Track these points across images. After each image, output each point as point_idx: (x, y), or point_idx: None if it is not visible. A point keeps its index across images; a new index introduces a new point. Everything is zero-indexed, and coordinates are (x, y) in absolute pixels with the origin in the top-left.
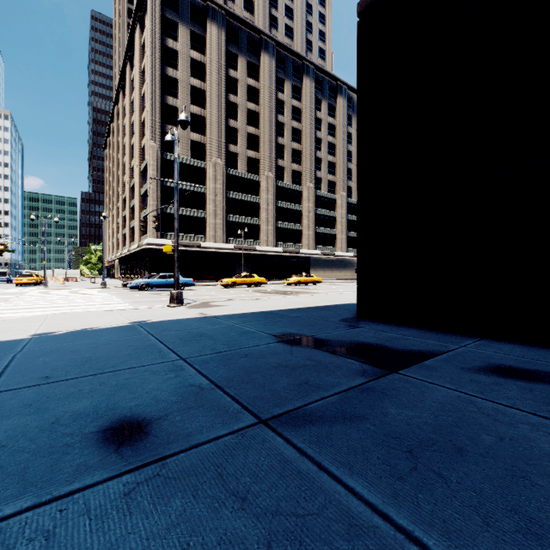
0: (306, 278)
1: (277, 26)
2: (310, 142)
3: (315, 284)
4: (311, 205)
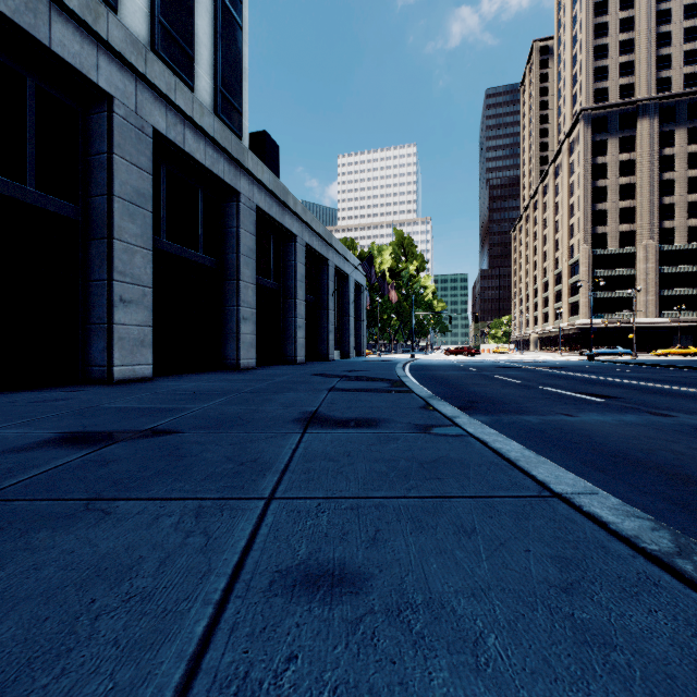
0: None
1: None
2: None
3: None
4: None
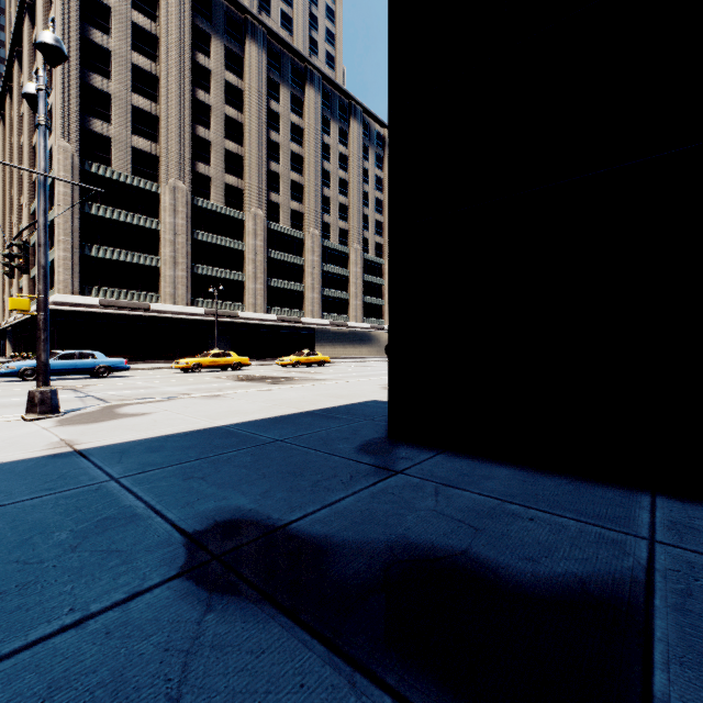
0: (308, 356)
1: (269, 9)
2: (315, 174)
3: (321, 364)
4: (316, 259)
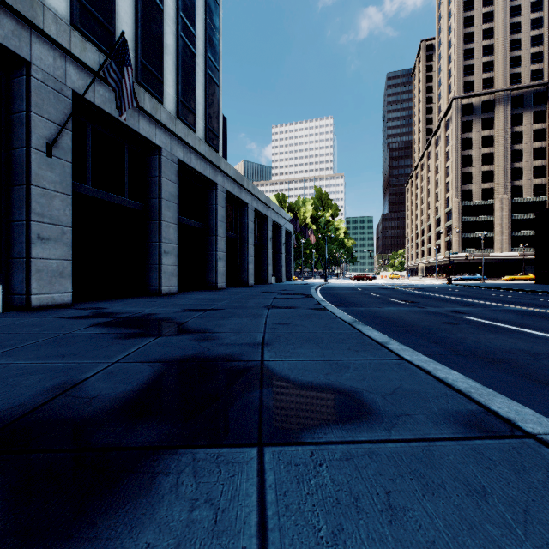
0: None
1: None
2: None
3: None
4: None
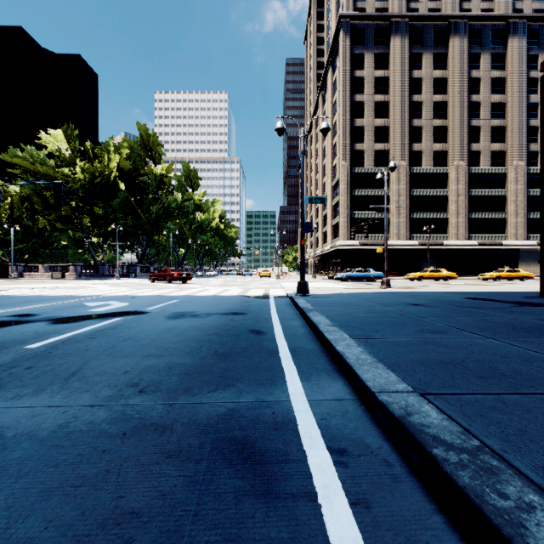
0: (508, 272)
1: None
2: (519, 112)
3: (523, 279)
4: (520, 187)
